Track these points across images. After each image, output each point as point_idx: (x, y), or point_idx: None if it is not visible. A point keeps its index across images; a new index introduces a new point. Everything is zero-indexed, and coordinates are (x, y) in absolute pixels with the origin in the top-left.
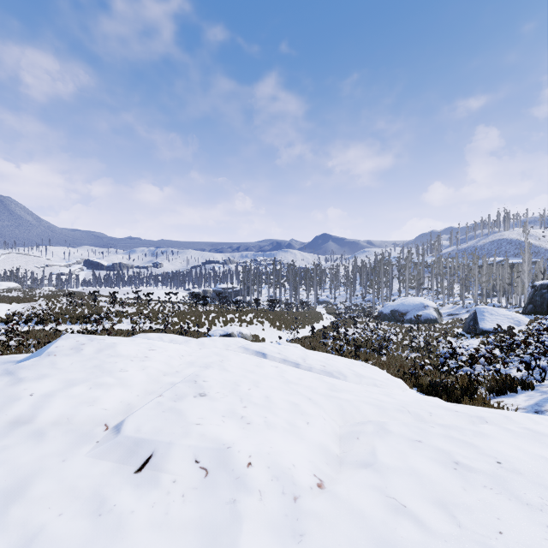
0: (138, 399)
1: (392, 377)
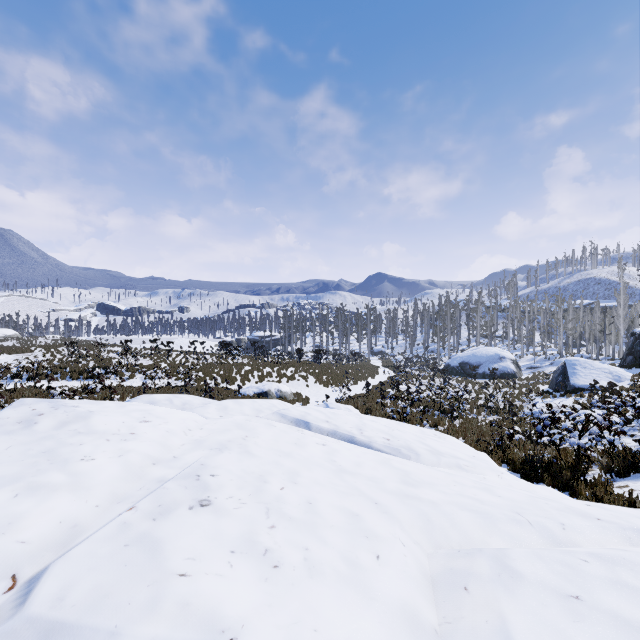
0: (95, 513)
1: (477, 452)
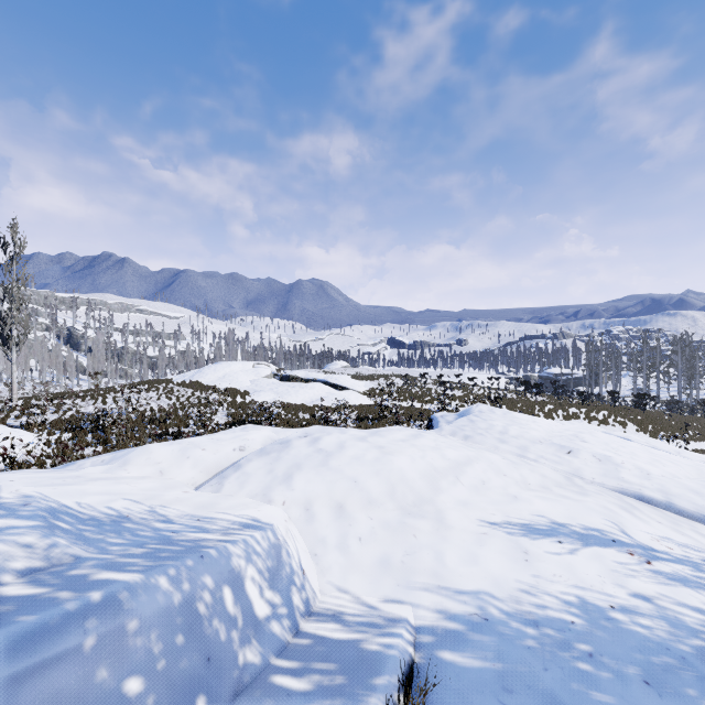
0: (546, 437)
1: None
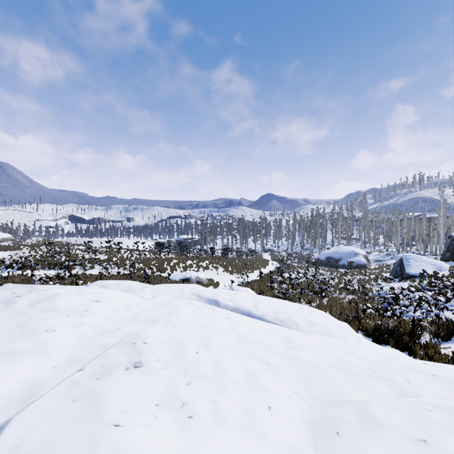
0: (53, 373)
1: (341, 322)
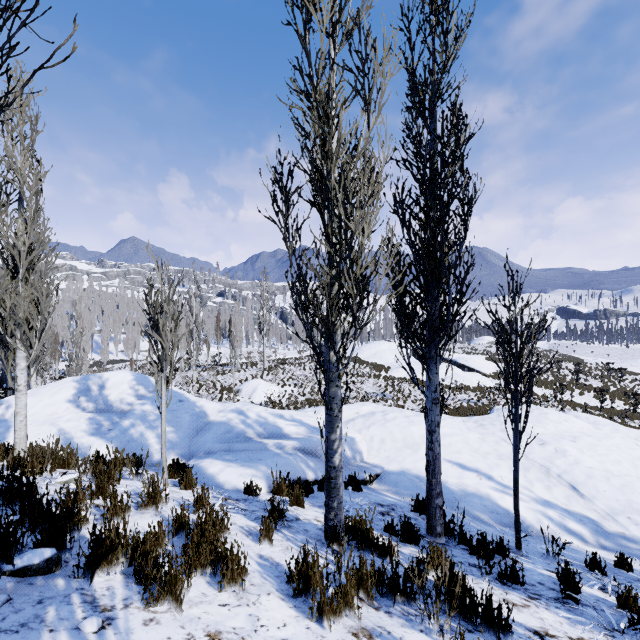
0: (548, 434)
1: None
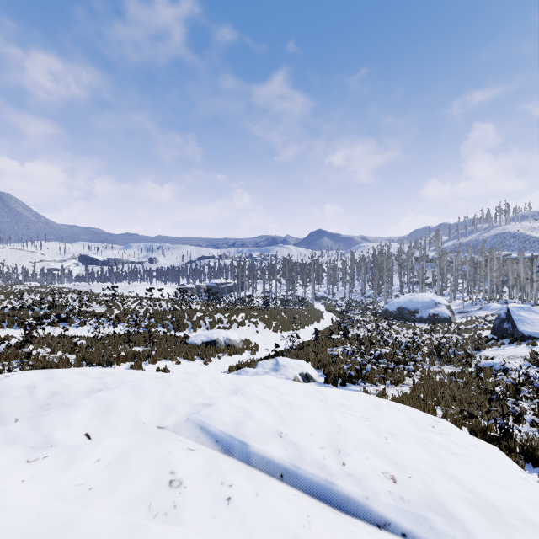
0: None
1: (522, 474)
